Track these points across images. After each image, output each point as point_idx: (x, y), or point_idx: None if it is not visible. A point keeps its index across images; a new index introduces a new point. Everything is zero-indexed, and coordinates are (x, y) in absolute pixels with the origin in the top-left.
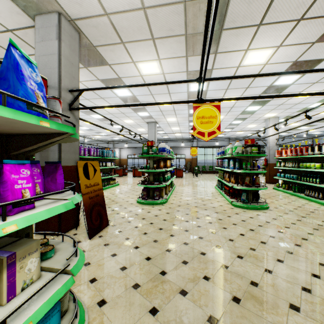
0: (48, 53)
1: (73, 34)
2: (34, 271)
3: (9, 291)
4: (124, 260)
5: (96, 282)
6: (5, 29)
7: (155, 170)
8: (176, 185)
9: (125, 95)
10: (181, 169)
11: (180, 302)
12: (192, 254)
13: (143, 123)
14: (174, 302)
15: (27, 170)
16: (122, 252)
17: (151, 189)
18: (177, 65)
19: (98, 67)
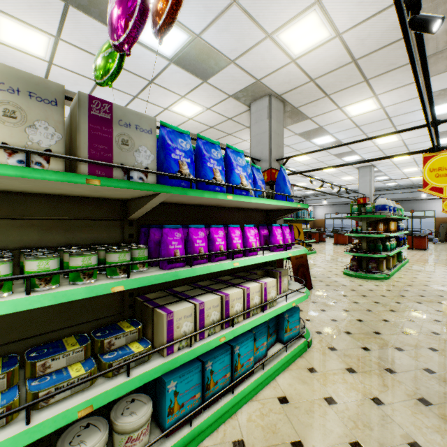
0: (261, 132)
1: (278, 107)
2: (286, 286)
3: (279, 289)
4: (334, 316)
5: (311, 322)
6: (227, 119)
7: (370, 235)
8: (409, 259)
9: (326, 142)
10: (423, 236)
11: (393, 353)
12: (417, 330)
13: (350, 169)
14: (387, 351)
15: (288, 229)
16: (331, 310)
17: (363, 258)
18: (405, 93)
19: (297, 123)
